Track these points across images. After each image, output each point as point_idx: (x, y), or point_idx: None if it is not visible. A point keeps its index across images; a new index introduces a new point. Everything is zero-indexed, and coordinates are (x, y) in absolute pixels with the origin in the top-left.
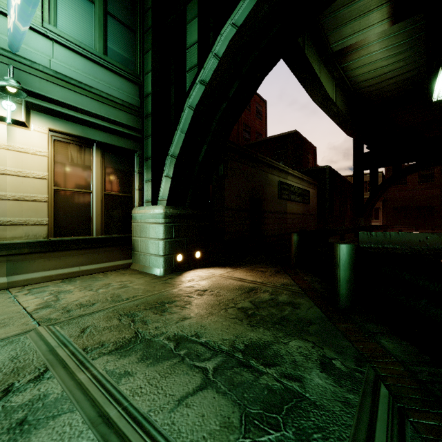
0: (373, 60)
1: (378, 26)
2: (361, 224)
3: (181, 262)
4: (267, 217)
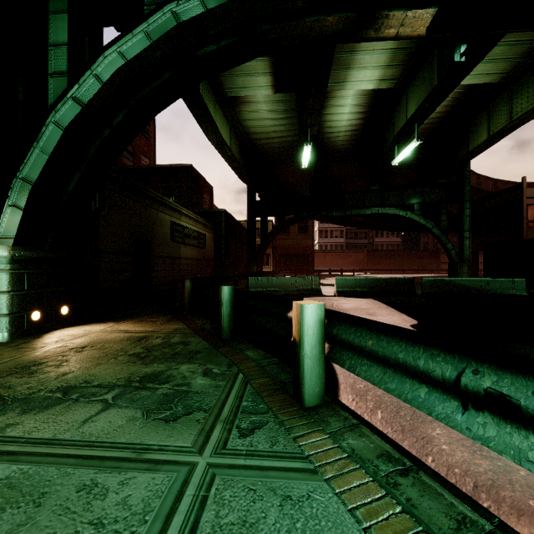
0: (261, 117)
1: (264, 89)
2: (254, 270)
3: (38, 321)
4: (157, 263)
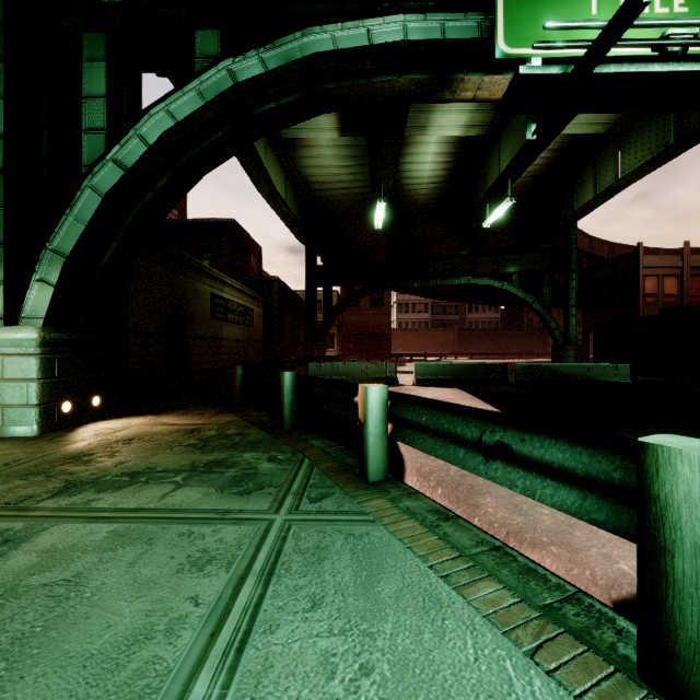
0: (325, 163)
1: (329, 132)
2: (315, 354)
3: (69, 413)
4: (195, 345)
